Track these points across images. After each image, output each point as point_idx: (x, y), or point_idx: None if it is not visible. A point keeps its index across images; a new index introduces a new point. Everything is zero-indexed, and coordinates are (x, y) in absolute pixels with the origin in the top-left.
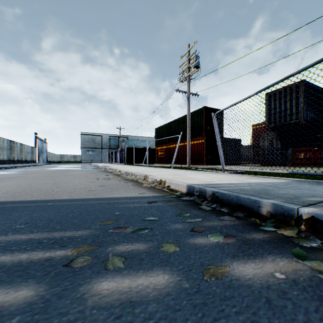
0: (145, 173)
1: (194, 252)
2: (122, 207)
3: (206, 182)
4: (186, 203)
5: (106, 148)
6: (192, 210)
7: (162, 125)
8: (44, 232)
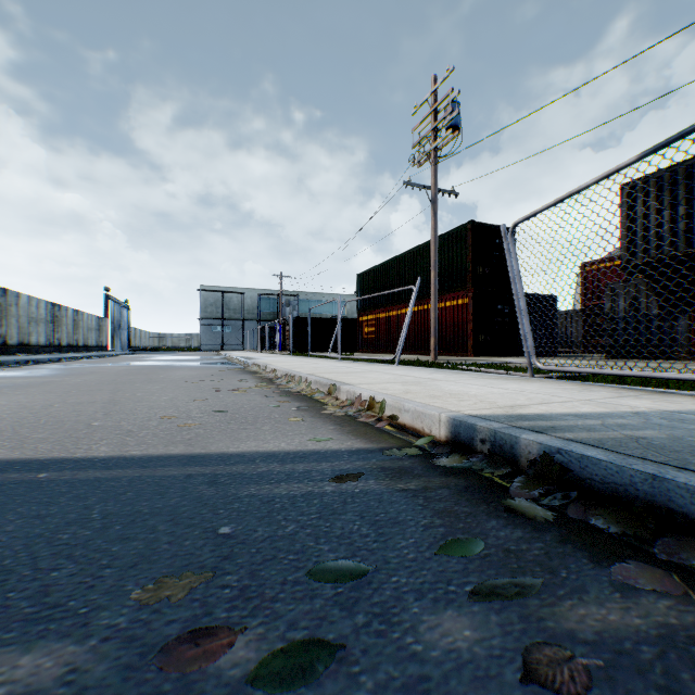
0: (332, 378)
1: None
2: (252, 496)
3: (504, 410)
4: (458, 484)
5: (251, 318)
6: (487, 522)
7: (372, 268)
8: None
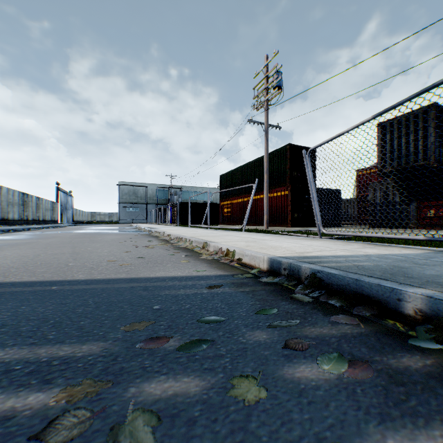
0: (205, 239)
1: (297, 402)
2: (167, 295)
3: (298, 254)
4: (270, 289)
5: (152, 203)
6: (281, 303)
7: (229, 171)
8: (24, 346)
